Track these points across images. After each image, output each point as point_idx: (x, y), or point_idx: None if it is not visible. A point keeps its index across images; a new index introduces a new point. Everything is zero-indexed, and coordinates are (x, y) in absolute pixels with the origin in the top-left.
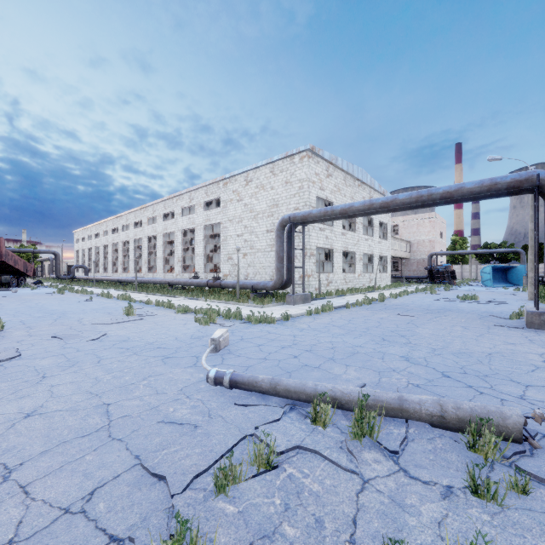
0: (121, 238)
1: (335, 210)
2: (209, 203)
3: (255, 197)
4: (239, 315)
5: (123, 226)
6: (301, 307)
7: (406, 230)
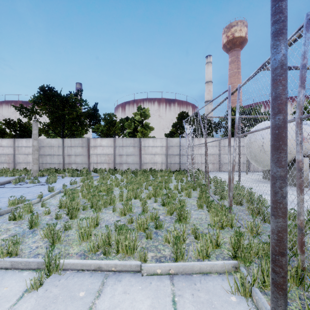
0: None
1: None
2: None
3: None
4: None
5: None
6: None
7: None
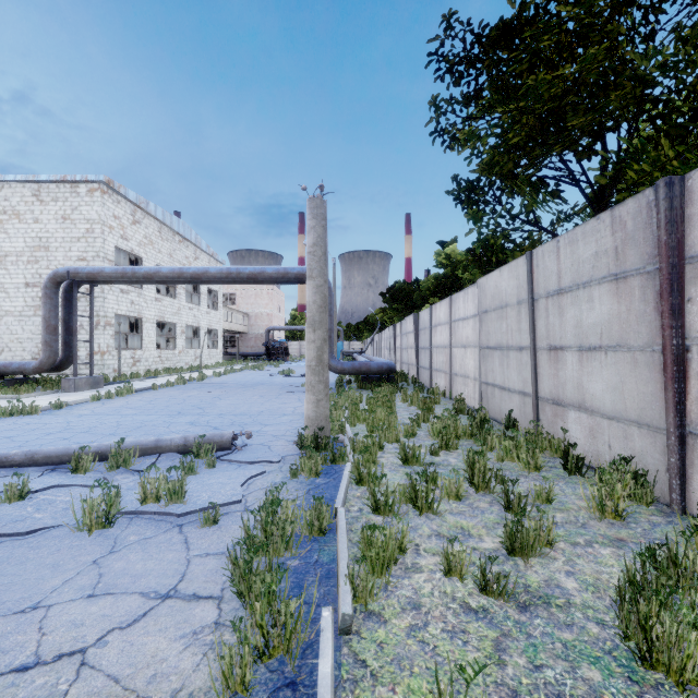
0: None
1: (137, 273)
2: None
3: (1, 227)
4: None
5: None
6: (86, 394)
7: (244, 300)
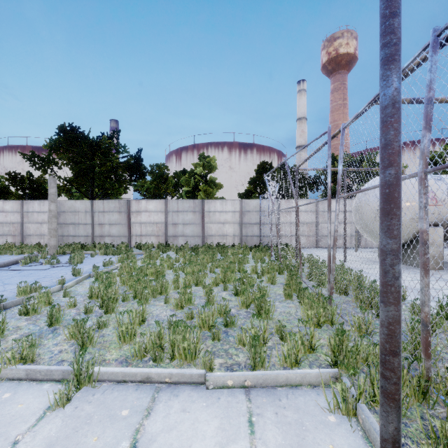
0: None
1: None
2: None
3: None
4: None
5: None
6: None
7: None
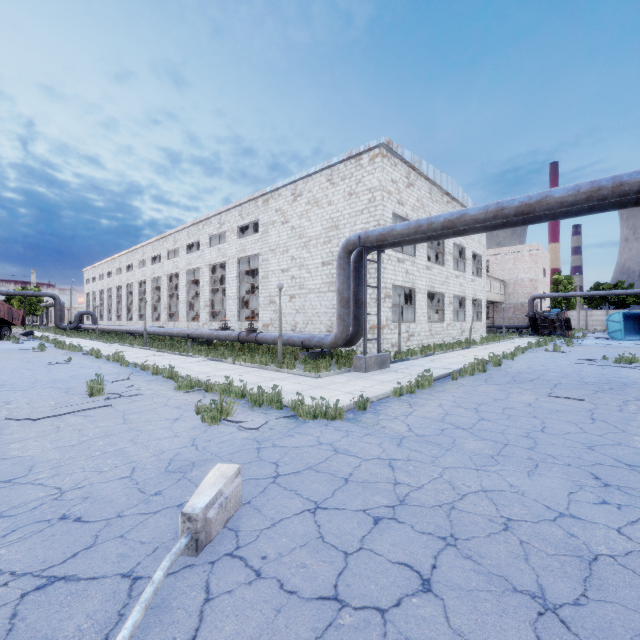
0: (136, 276)
1: (433, 223)
2: (247, 231)
3: (306, 216)
4: (278, 399)
5: (139, 261)
6: (378, 378)
7: (499, 266)
